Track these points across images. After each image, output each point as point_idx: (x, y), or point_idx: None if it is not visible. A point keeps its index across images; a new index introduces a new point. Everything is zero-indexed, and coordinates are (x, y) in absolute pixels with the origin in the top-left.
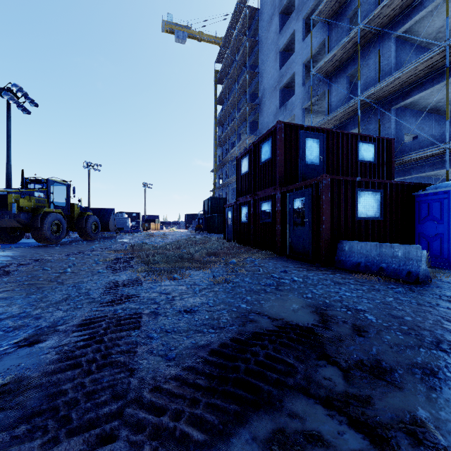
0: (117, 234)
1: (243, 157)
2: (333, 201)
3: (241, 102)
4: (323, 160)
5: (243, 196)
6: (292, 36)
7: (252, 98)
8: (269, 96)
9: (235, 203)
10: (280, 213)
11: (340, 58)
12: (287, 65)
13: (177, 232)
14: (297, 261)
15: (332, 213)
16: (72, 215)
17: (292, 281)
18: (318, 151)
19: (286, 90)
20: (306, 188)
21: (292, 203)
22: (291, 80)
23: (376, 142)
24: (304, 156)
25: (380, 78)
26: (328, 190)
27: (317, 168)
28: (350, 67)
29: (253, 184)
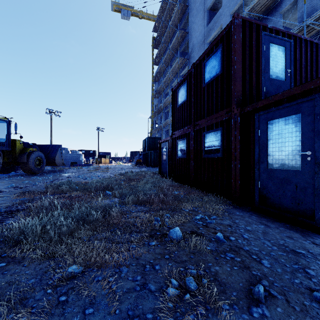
0: (69, 167)
1: (180, 86)
2: None
3: (173, 60)
4: (291, 75)
5: (180, 129)
6: None
7: (182, 56)
8: (197, 50)
9: (170, 137)
10: (238, 145)
11: None
12: (215, 19)
13: (121, 165)
14: (280, 221)
15: None
16: (14, 150)
17: None
18: (284, 62)
19: None
20: (305, 96)
21: (264, 127)
22: (217, 34)
23: None
24: (267, 68)
25: None
26: None
27: (283, 84)
28: (284, 3)
29: (193, 113)
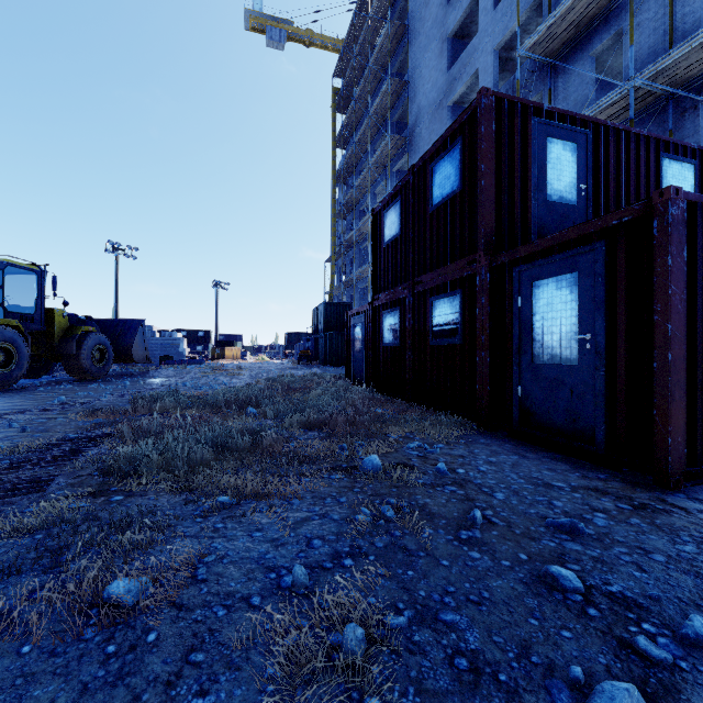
0: (157, 367)
1: (388, 206)
2: (694, 274)
3: (377, 139)
4: (587, 194)
5: (387, 289)
6: (472, 6)
7: (397, 130)
8: (428, 120)
9: (369, 305)
10: (488, 322)
11: (580, 17)
12: (464, 58)
13: (268, 363)
14: (548, 451)
15: (689, 312)
16: (50, 331)
17: (690, 640)
18: (575, 171)
19: (459, 108)
20: (583, 245)
21: (527, 292)
22: (469, 88)
23: (698, 160)
24: (542, 182)
25: (671, 46)
26: (680, 238)
27: (573, 212)
28: (598, 36)
29: (411, 260)
